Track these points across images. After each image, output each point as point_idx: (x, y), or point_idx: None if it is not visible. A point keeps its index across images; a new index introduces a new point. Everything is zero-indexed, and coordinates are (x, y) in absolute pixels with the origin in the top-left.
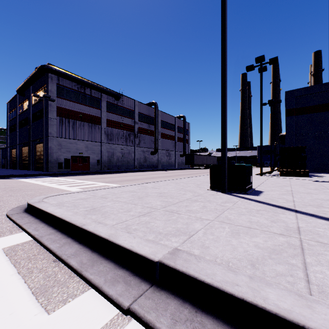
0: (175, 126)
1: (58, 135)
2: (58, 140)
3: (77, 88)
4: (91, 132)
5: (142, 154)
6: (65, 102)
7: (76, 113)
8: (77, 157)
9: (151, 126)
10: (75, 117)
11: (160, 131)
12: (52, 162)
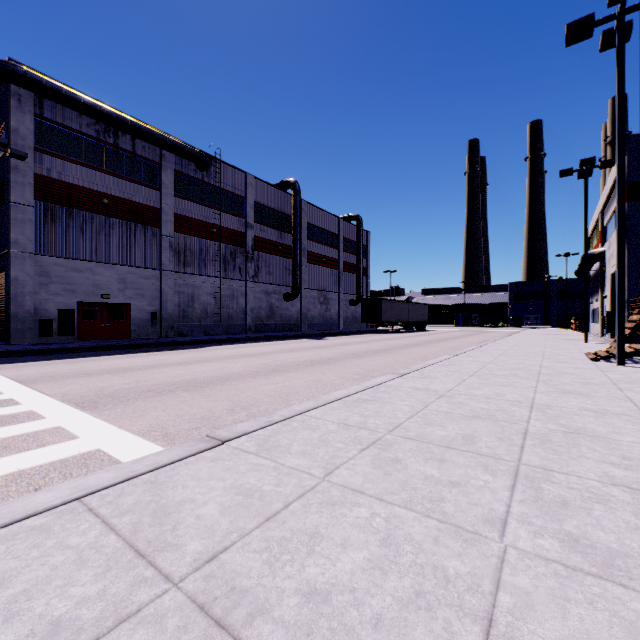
0: (338, 238)
1: (41, 250)
2: (39, 261)
3: (97, 131)
4: (135, 244)
5: (264, 300)
6: (59, 164)
7: (94, 196)
8: (95, 306)
9: (286, 235)
10: (91, 206)
11: (306, 248)
12: (21, 318)
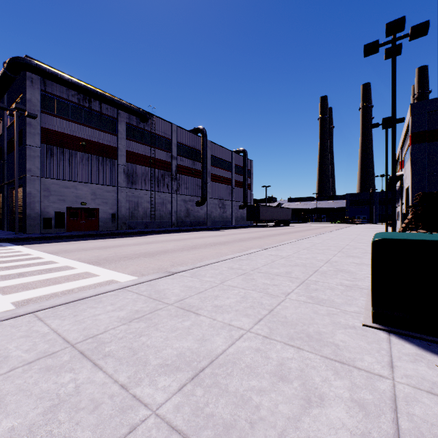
0: (231, 165)
1: (44, 175)
2: (44, 181)
3: (78, 99)
4: (102, 170)
5: (183, 206)
6: (55, 120)
7: (76, 140)
8: (77, 210)
9: (197, 163)
10: (74, 146)
11: (210, 172)
12: (33, 217)
